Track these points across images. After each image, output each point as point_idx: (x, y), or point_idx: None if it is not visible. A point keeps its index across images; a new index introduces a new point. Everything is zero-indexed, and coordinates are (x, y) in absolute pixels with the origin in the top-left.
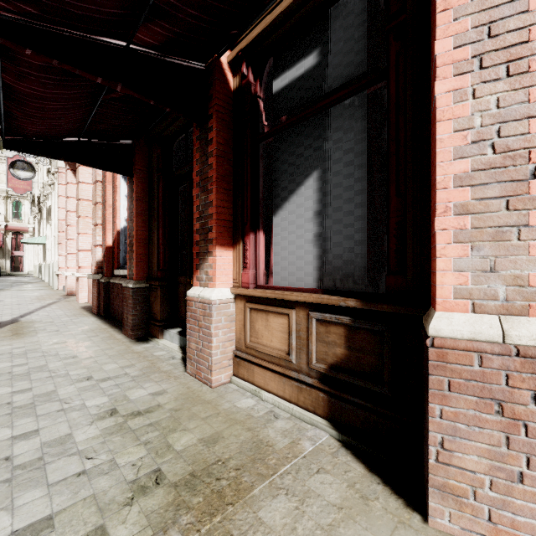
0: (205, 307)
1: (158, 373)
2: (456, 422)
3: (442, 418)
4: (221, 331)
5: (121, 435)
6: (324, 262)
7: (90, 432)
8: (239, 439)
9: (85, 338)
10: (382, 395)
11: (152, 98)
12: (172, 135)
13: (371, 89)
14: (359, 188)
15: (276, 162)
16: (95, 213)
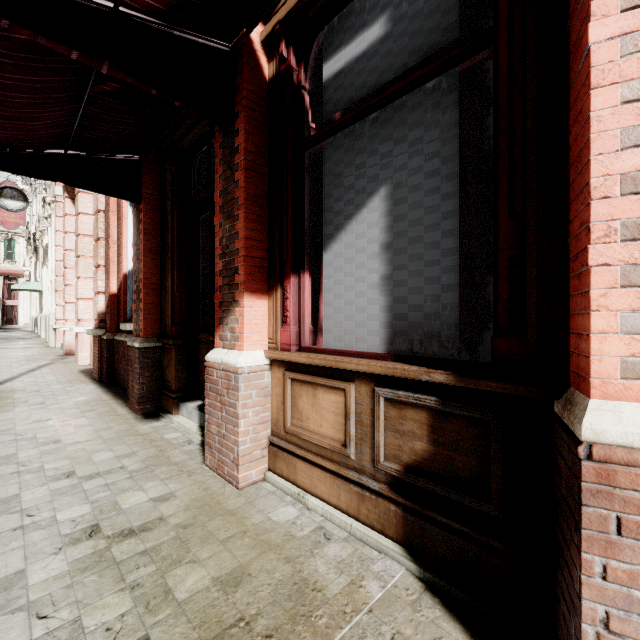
0: (229, 377)
1: (167, 467)
2: (631, 588)
3: (606, 579)
4: (251, 410)
5: (99, 573)
6: (396, 316)
7: (52, 567)
8: (274, 577)
9: (77, 414)
10: (486, 516)
11: (153, 85)
12: (190, 148)
13: (466, 63)
14: (449, 209)
15: (328, 177)
16: (96, 252)
